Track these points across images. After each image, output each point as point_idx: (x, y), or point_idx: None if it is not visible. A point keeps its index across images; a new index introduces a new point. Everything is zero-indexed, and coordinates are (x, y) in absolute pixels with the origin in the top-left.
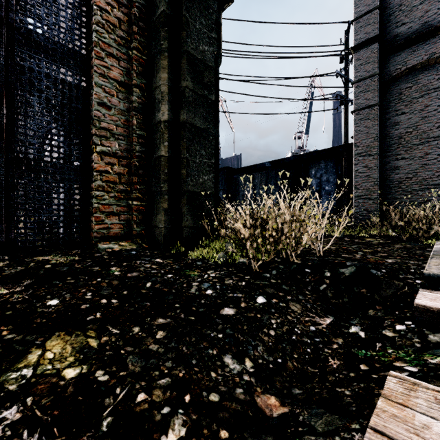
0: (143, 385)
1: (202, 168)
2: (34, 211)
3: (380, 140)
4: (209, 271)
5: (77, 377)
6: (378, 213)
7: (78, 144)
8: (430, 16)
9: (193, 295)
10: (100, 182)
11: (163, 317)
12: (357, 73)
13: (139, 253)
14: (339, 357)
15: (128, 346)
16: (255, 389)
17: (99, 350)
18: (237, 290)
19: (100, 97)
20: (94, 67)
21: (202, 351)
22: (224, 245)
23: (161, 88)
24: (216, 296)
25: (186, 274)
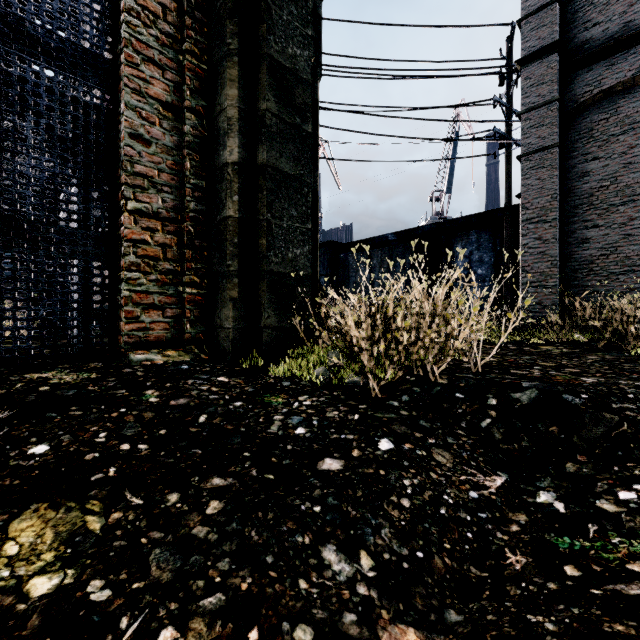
0: (172, 609)
1: (292, 236)
2: (28, 302)
3: (560, 199)
4: (301, 397)
5: (52, 593)
6: (558, 308)
7: (98, 198)
8: (637, 11)
9: (274, 437)
10: (134, 258)
11: (221, 476)
12: (525, 98)
13: (193, 367)
14: (525, 549)
15: (156, 529)
16: (378, 613)
17: (102, 539)
18: (346, 428)
19: (134, 125)
20: (124, 79)
21: (285, 539)
22: (326, 355)
23: (229, 112)
24: (312, 438)
25: (265, 401)
